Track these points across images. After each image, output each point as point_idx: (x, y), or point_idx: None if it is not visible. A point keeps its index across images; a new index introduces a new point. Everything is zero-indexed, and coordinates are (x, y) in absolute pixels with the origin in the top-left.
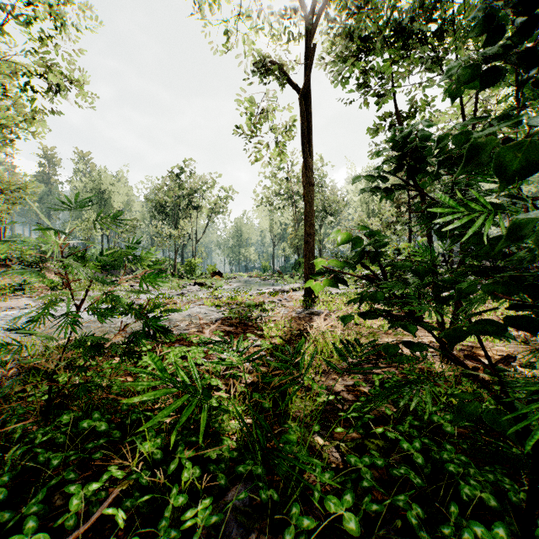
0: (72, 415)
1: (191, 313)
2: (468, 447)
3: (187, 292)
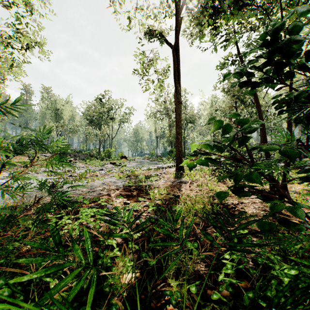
0: None
1: (105, 182)
2: None
3: (105, 168)
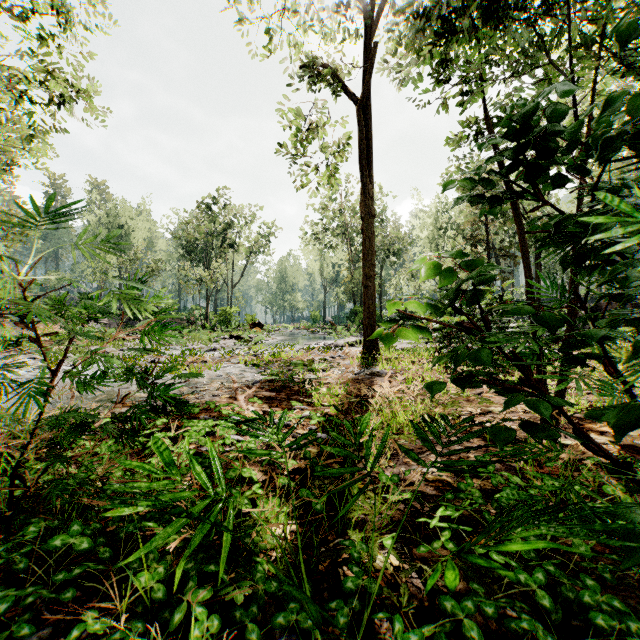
0: (42, 525)
1: (223, 374)
2: (612, 577)
3: (220, 347)
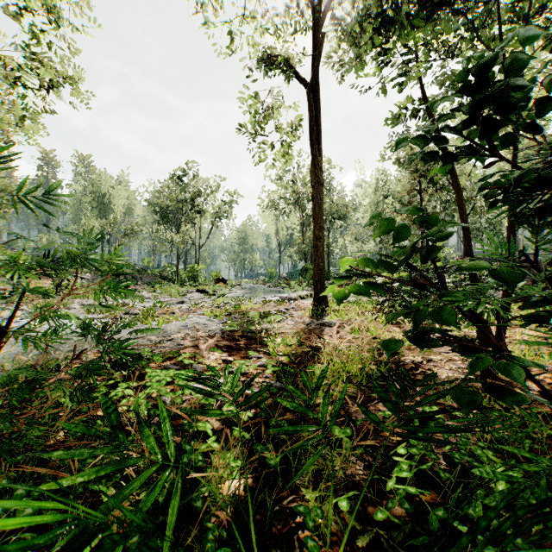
0: None
1: (189, 324)
2: None
3: (188, 300)
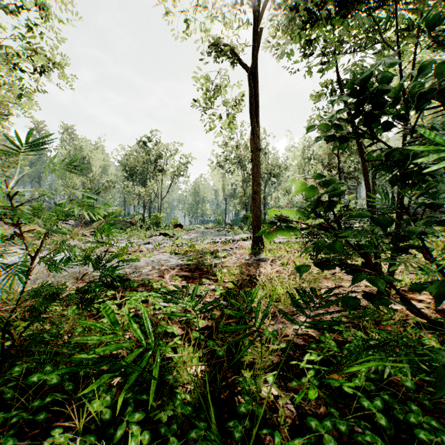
0: (25, 366)
1: (155, 260)
2: (429, 404)
3: (152, 241)
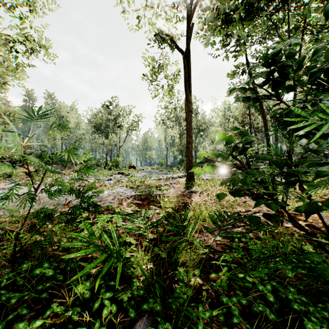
0: (30, 264)
1: (115, 192)
2: (304, 288)
3: (113, 178)
